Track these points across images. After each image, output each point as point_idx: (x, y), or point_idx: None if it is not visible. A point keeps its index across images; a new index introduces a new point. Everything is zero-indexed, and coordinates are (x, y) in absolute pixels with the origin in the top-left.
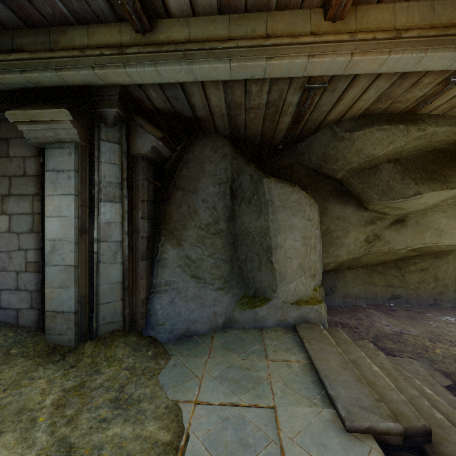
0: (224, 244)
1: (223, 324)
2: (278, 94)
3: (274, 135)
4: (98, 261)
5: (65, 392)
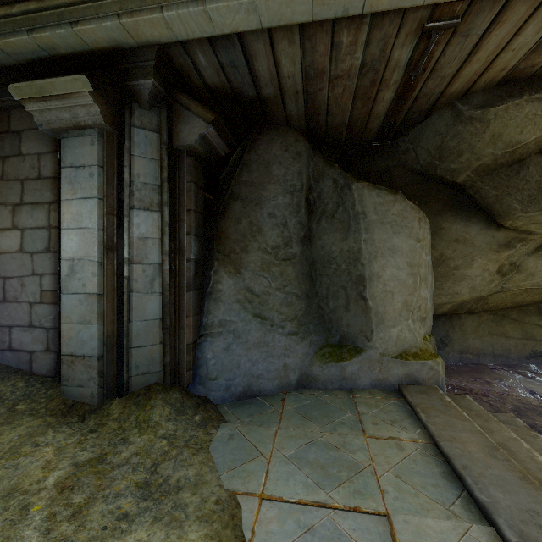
0: (298, 273)
1: (297, 382)
2: (380, 47)
3: (367, 124)
4: (130, 290)
5: (77, 468)
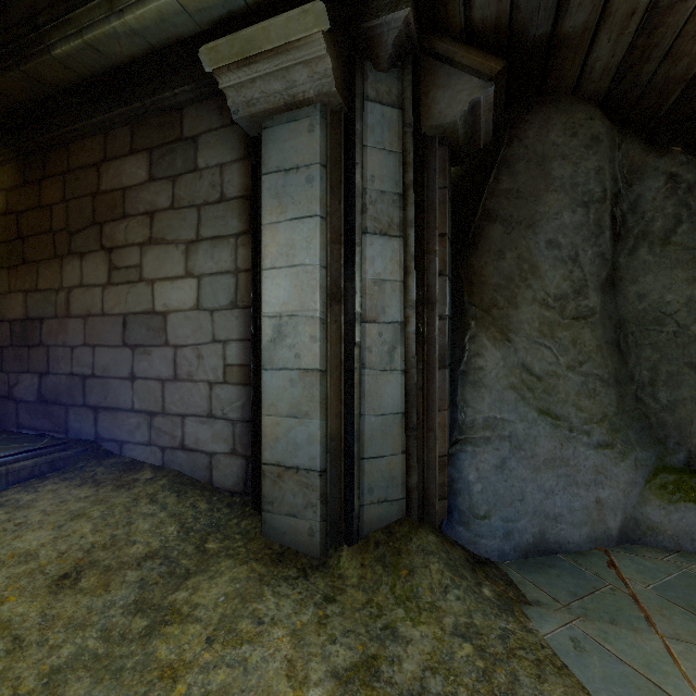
0: (600, 341)
1: (619, 532)
2: None
3: None
4: (361, 365)
5: (342, 685)
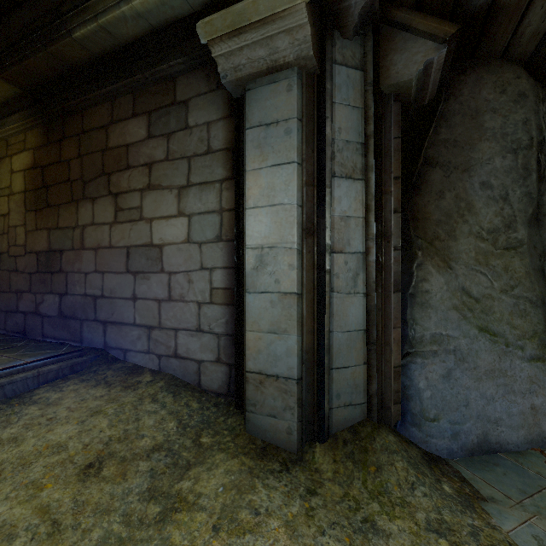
0: (528, 268)
1: None
2: None
3: None
4: (330, 289)
5: None
